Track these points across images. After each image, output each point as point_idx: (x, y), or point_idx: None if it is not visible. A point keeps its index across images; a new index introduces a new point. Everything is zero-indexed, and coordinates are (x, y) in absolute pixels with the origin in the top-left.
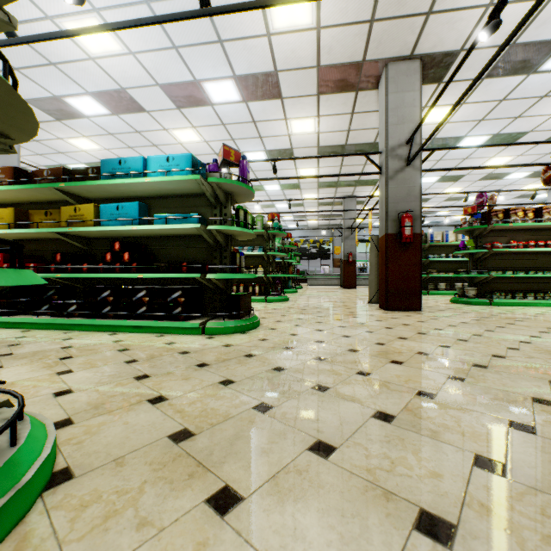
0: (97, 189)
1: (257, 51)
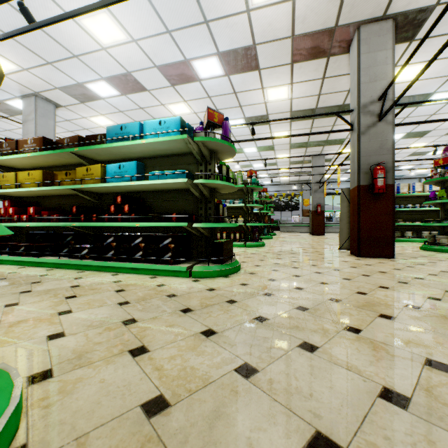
0: (104, 152)
1: (238, 27)
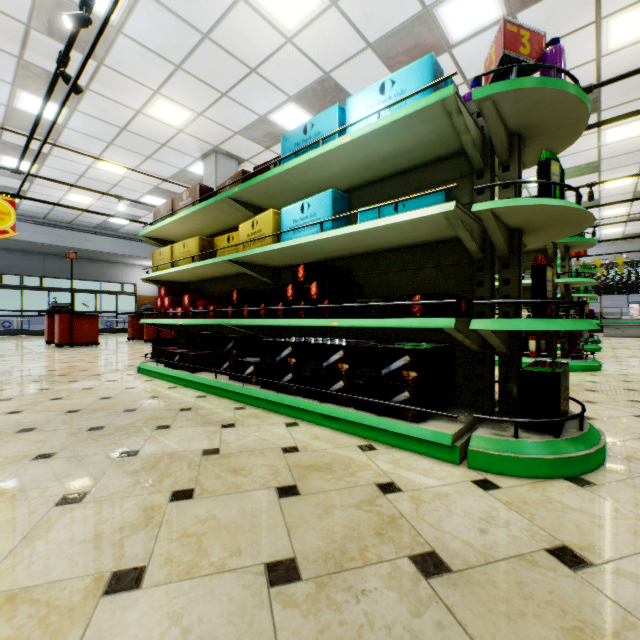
0: (278, 188)
1: None
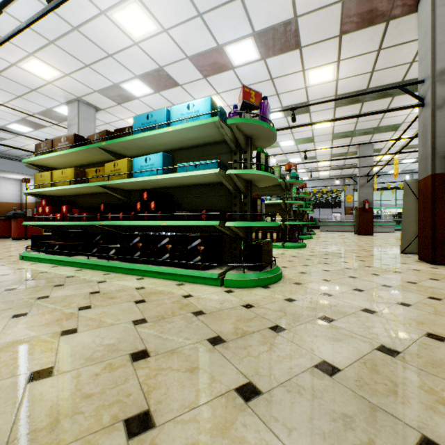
0: (131, 145)
1: None
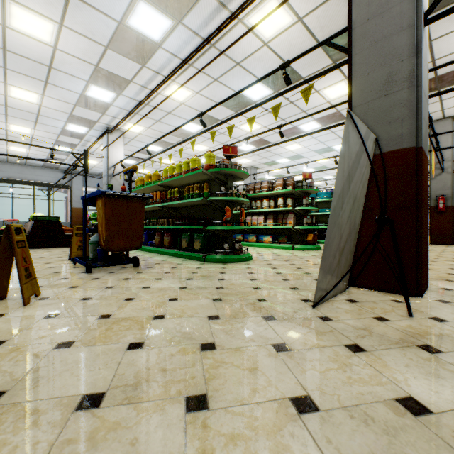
0: None
1: None
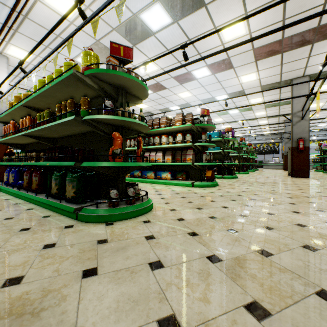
0: None
1: (236, 87)
